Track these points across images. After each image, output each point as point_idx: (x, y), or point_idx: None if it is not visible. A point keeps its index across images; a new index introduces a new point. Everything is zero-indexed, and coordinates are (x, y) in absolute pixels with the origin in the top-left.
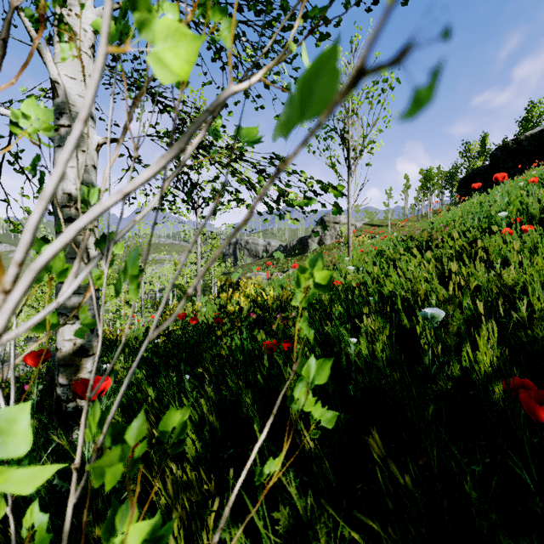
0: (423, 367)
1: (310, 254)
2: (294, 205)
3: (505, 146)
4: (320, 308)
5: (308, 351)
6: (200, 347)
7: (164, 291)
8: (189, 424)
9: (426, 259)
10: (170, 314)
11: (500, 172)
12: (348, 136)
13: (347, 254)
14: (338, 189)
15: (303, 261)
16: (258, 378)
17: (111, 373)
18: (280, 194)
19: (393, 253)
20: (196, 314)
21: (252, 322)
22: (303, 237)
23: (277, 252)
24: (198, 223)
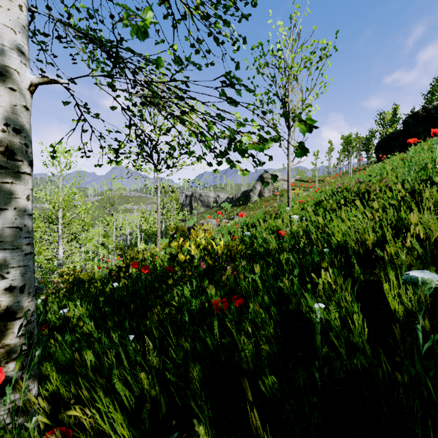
0: (435, 361)
1: (252, 204)
2: (248, 148)
3: (416, 114)
4: (268, 255)
5: (262, 310)
6: (149, 298)
7: (133, 235)
8: (120, 416)
9: (367, 209)
10: (130, 258)
11: (411, 135)
12: (289, 100)
13: (287, 204)
14: (307, 123)
15: (246, 210)
16: (208, 340)
17: (19, 356)
18: (232, 139)
19: (331, 204)
20: (154, 258)
21: (202, 271)
22: (246, 191)
23: (225, 202)
24: (158, 178)
